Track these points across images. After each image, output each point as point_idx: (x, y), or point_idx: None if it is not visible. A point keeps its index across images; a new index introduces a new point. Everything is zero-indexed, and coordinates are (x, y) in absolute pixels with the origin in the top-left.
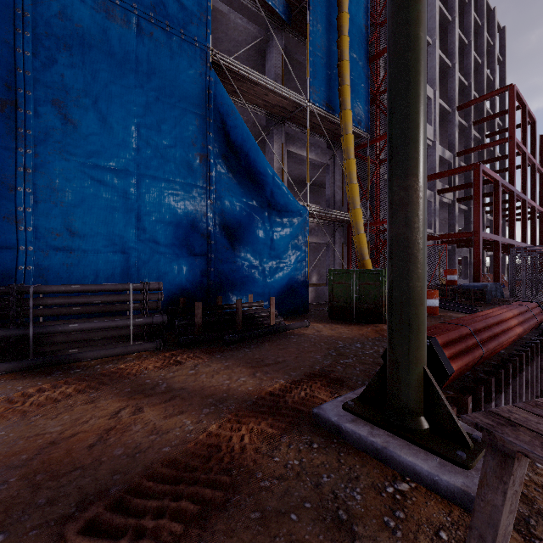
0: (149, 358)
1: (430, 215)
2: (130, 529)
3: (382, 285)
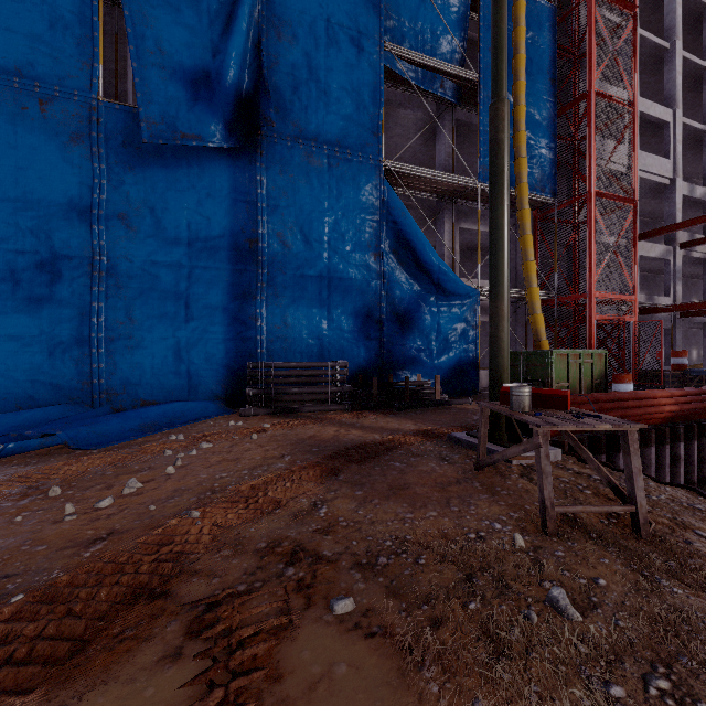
0: (343, 414)
1: (667, 277)
2: (361, 450)
3: (548, 366)
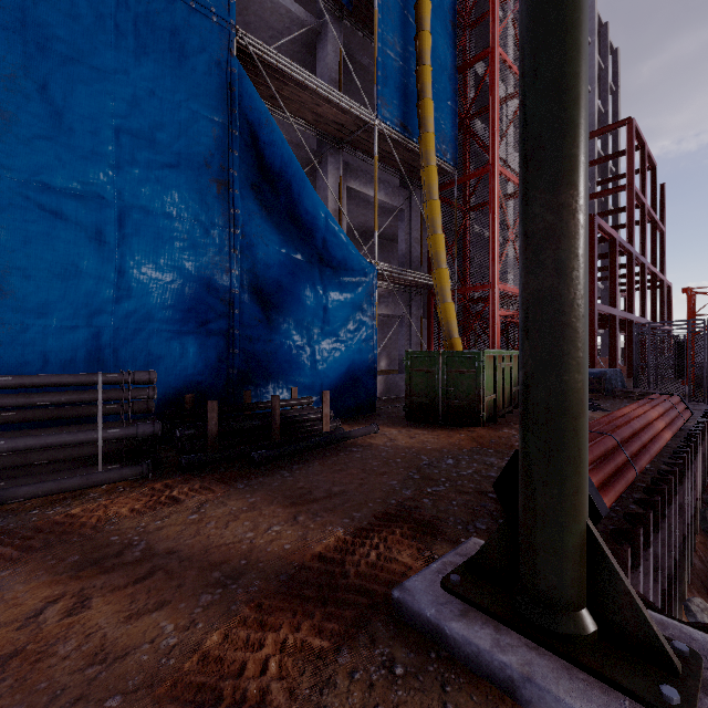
0: (127, 493)
1: None
2: None
3: (479, 373)
